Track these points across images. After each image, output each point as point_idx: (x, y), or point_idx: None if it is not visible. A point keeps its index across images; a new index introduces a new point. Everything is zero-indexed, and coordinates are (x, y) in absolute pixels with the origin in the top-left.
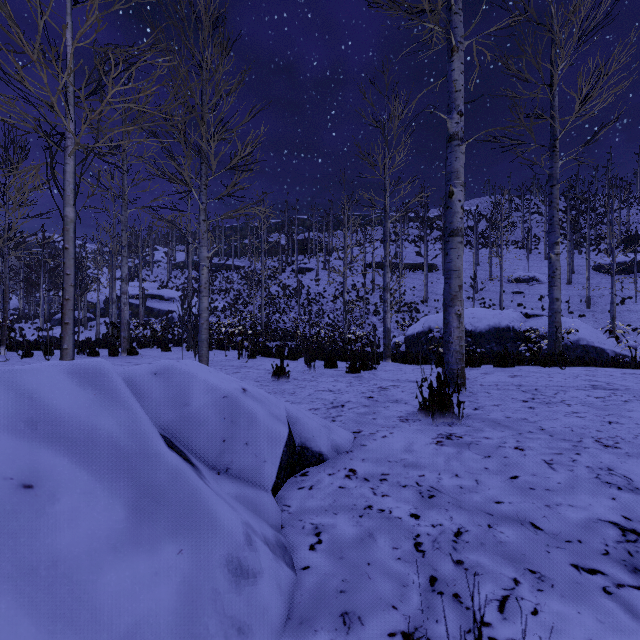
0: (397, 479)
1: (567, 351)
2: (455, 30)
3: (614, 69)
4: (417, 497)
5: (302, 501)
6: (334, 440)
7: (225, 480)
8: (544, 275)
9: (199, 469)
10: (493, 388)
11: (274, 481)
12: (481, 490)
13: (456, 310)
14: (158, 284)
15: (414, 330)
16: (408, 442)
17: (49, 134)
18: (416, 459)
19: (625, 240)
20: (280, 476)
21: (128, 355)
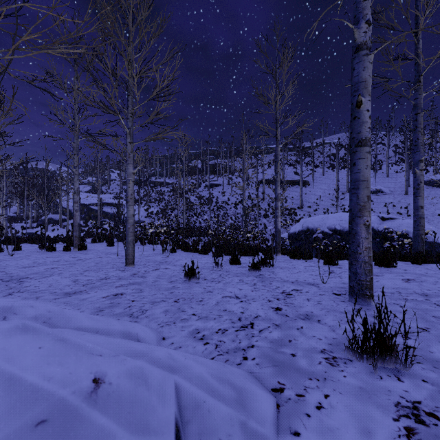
0: None
1: None
2: None
3: None
4: None
5: None
6: (252, 435)
7: None
8: (387, 188)
9: None
10: (399, 298)
11: None
12: None
13: (364, 220)
14: (113, 195)
15: (295, 229)
16: (361, 428)
17: None
18: None
19: None
20: None
21: (79, 250)
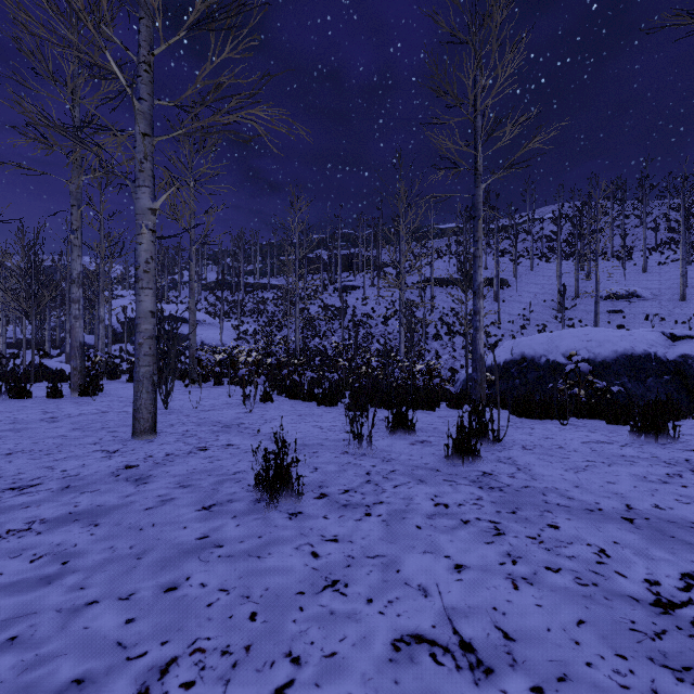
0: None
1: None
2: None
3: None
4: None
5: None
6: None
7: None
8: (647, 290)
9: None
10: None
11: None
12: None
13: None
14: (186, 306)
15: (498, 358)
16: None
17: None
18: None
19: None
20: None
21: (81, 395)
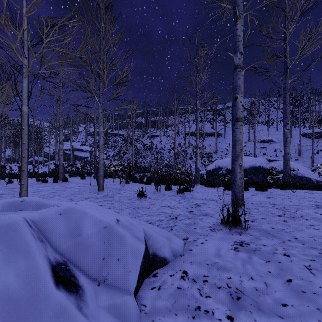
0: (214, 281)
1: (291, 179)
2: (238, 7)
3: (320, 31)
4: (229, 298)
5: (154, 301)
6: (173, 248)
7: (102, 291)
8: (276, 138)
9: (83, 289)
10: (259, 206)
11: (135, 285)
12: (270, 292)
13: (239, 163)
14: (80, 143)
15: (211, 167)
16: (217, 248)
17: (13, 66)
18: (224, 263)
19: (318, 121)
20: (139, 280)
21: (63, 182)
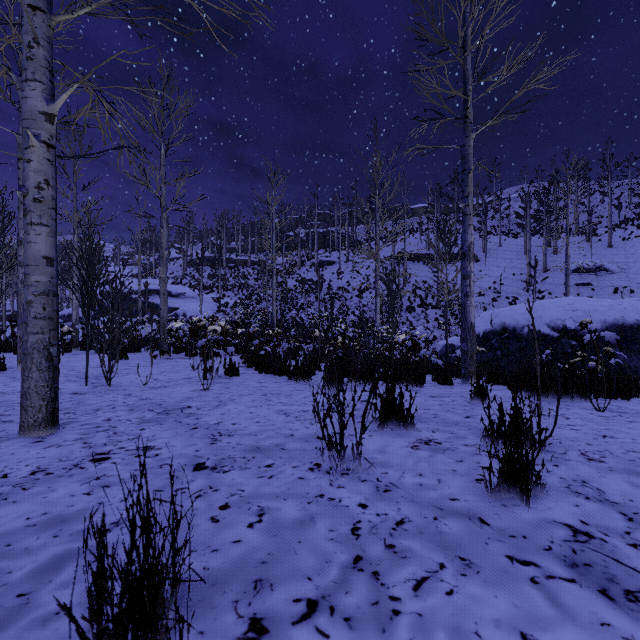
0: None
1: None
2: None
3: None
4: None
5: None
6: None
7: None
8: (613, 264)
9: None
10: None
11: None
12: None
13: None
14: (172, 281)
15: (477, 329)
16: None
17: None
18: None
19: None
20: None
21: None
